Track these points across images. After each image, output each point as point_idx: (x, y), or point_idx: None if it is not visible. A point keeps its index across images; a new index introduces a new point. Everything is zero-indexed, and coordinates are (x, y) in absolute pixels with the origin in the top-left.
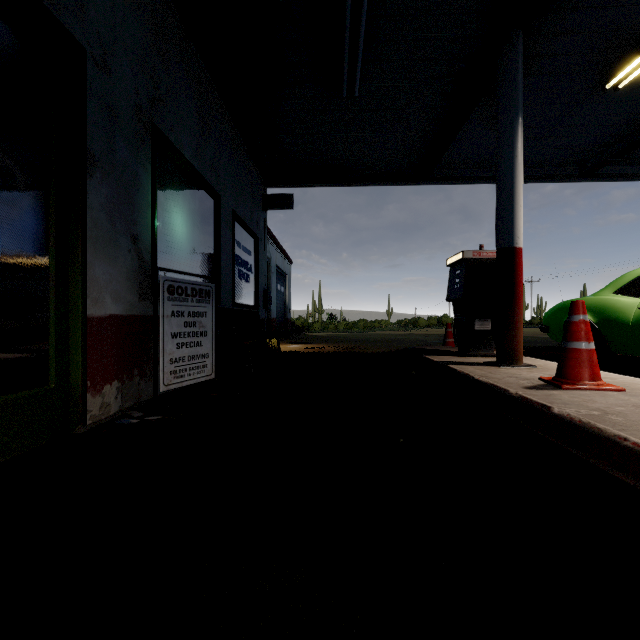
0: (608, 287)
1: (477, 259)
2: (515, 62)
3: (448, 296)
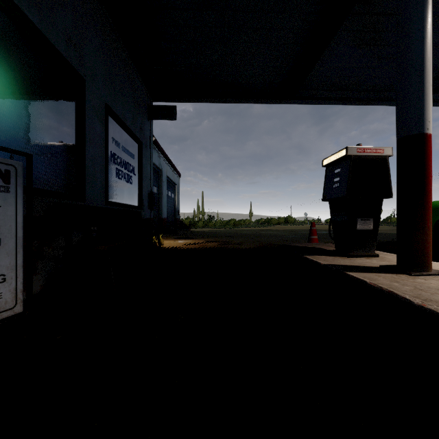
0: None
1: (361, 156)
2: None
3: (325, 196)
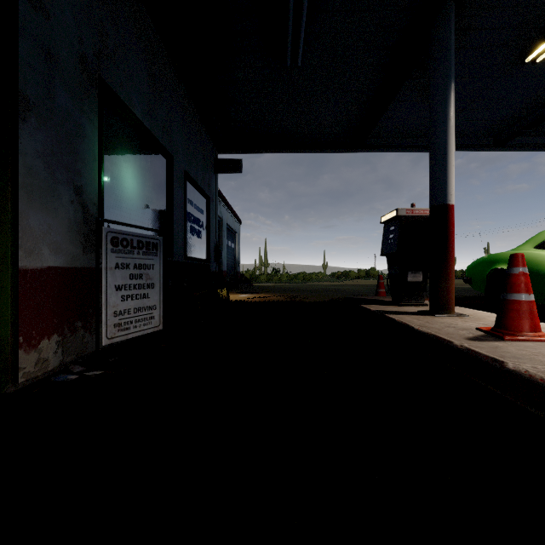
0: (528, 242)
1: (410, 216)
2: (448, 31)
3: (382, 250)
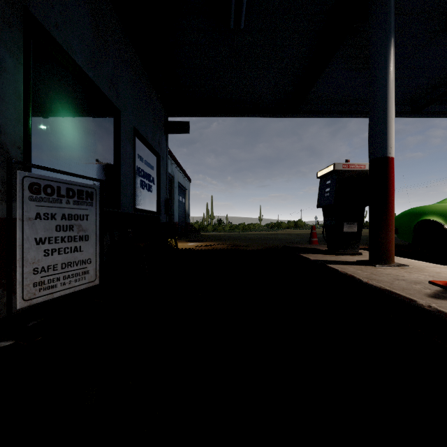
0: None
1: (346, 171)
2: None
3: (318, 203)
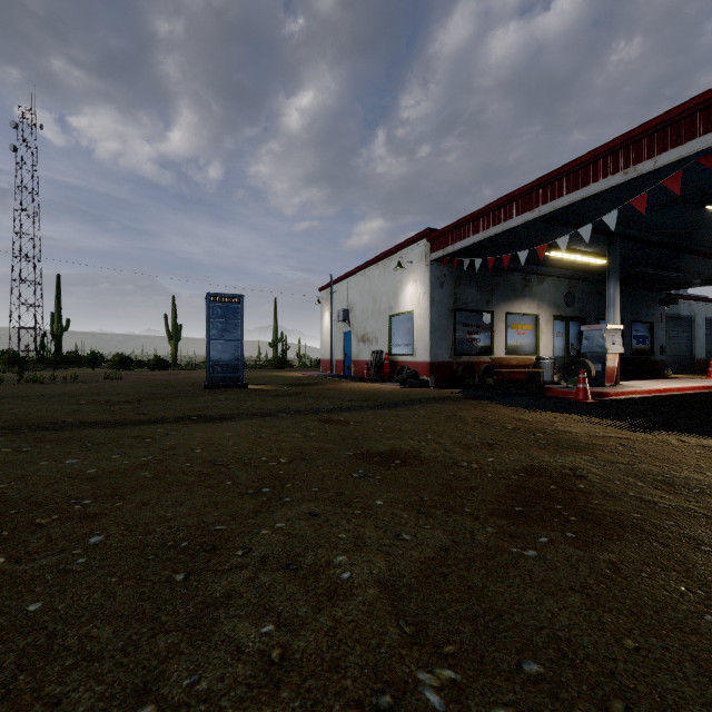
0: None
1: None
2: None
3: None
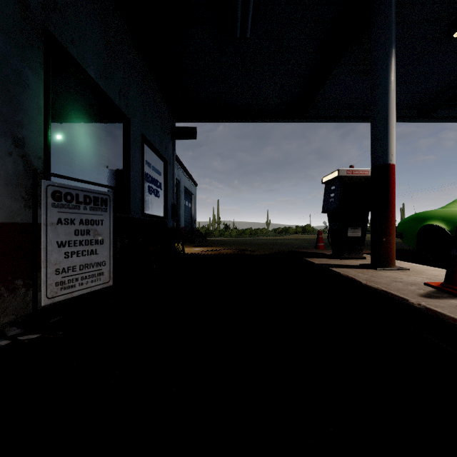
0: None
1: (350, 176)
2: None
3: (324, 208)
